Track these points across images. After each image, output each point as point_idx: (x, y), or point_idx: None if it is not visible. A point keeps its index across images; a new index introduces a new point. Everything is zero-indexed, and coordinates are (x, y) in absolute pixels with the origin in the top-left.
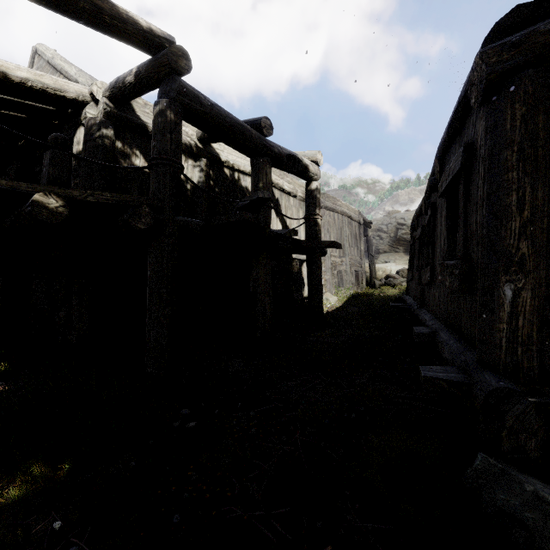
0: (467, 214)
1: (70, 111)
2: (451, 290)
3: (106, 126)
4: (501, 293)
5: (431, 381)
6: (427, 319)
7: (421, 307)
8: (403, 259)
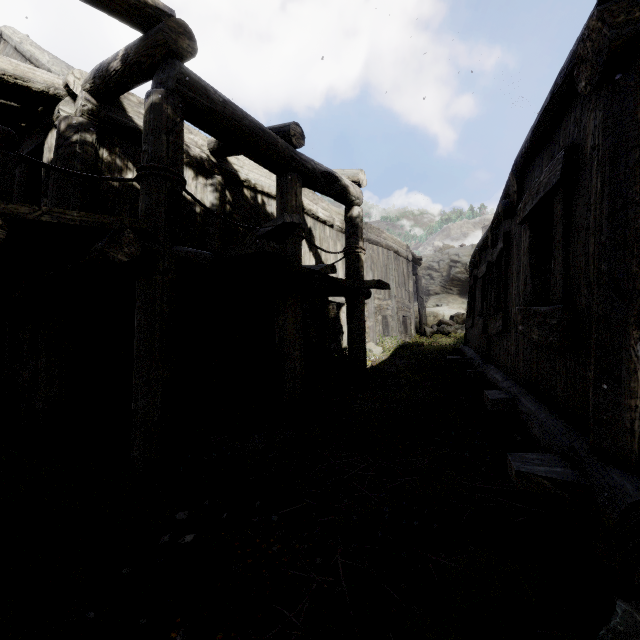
0: (569, 243)
1: (41, 109)
2: (538, 344)
3: (86, 128)
4: (632, 355)
5: (529, 479)
6: (499, 379)
7: (487, 362)
8: (457, 303)
